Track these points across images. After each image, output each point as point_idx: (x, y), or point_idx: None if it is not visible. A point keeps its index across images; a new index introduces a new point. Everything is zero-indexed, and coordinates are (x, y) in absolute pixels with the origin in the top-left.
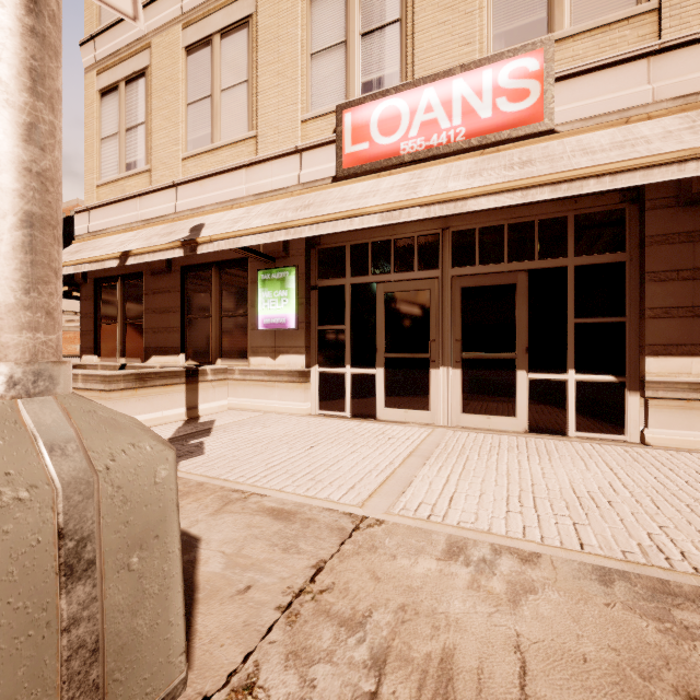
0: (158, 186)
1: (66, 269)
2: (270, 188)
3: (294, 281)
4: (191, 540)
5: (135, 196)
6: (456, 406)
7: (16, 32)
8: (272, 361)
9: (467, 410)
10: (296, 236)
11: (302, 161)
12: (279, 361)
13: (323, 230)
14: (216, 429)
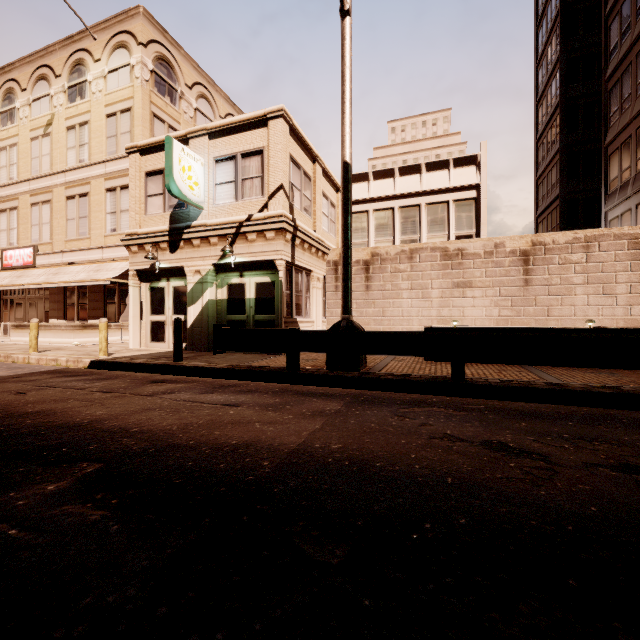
0: None
1: None
2: None
3: None
4: None
5: None
6: None
7: None
8: None
9: None
10: None
11: None
12: None
13: None
14: None
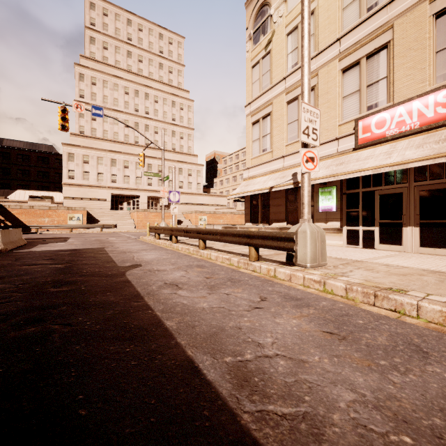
0: (276, 158)
1: (249, 193)
2: (324, 155)
3: (335, 192)
4: None
5: (266, 162)
6: (416, 244)
7: (308, 180)
8: (325, 224)
9: (422, 246)
10: (338, 179)
11: (338, 143)
12: (328, 224)
13: (348, 176)
14: None
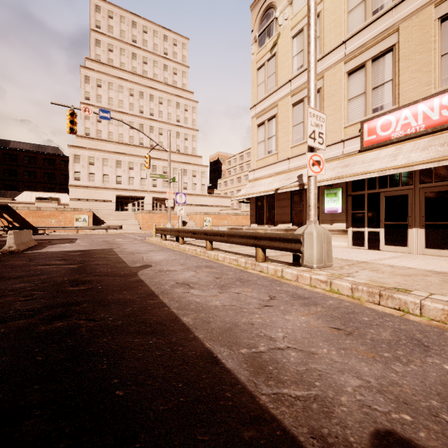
0: (281, 159)
1: (254, 195)
2: (329, 157)
3: (340, 193)
4: None
5: (272, 164)
6: (422, 245)
7: (315, 183)
8: (330, 226)
9: (428, 247)
10: (343, 181)
11: (344, 145)
12: (333, 226)
13: (354, 178)
14: None
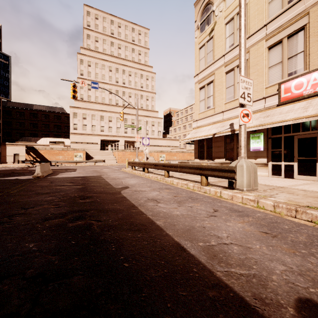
0: (217, 112)
1: (197, 138)
2: (254, 110)
3: (262, 137)
4: None
5: (210, 116)
6: None
7: (244, 130)
8: (255, 160)
9: None
10: (265, 127)
11: (265, 101)
12: (257, 160)
13: (273, 125)
14: None
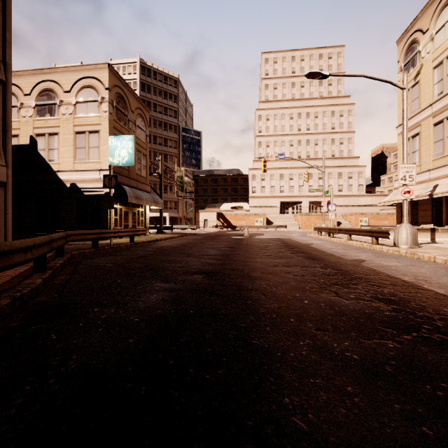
0: (423, 171)
1: (394, 202)
2: None
3: None
4: (422, 246)
5: None
6: None
7: (406, 203)
8: None
9: None
10: None
11: None
12: None
13: None
14: (438, 243)
